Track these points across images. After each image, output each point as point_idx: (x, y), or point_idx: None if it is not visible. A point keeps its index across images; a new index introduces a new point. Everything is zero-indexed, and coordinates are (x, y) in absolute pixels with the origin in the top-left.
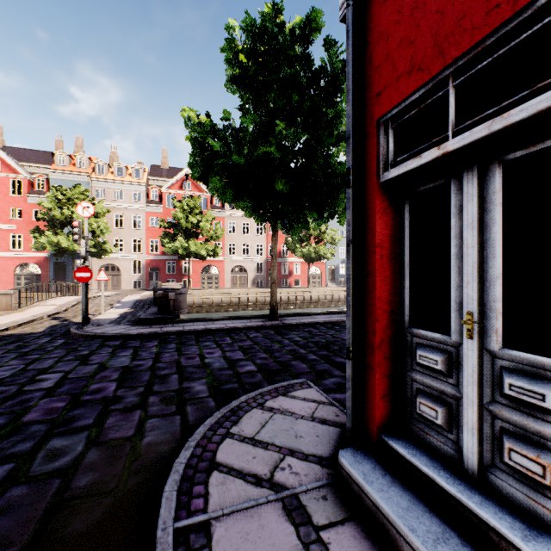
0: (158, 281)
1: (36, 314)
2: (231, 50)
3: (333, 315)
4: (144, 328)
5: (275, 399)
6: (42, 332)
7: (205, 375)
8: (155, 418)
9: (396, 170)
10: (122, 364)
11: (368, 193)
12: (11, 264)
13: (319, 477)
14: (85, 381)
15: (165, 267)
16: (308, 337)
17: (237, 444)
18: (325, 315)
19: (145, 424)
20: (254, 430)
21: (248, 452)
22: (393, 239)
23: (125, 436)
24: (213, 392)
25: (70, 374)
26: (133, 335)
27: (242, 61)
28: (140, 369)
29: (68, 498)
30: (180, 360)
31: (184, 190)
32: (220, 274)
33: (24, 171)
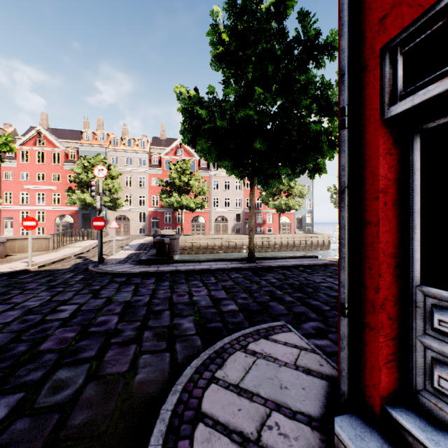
0: (157, 229)
1: (66, 254)
2: (215, 33)
3: (304, 259)
4: (144, 267)
5: (256, 341)
6: (68, 269)
7: (192, 313)
8: (147, 354)
9: (409, 100)
10: (125, 299)
11: (367, 133)
12: (53, 216)
13: (311, 443)
14: (94, 314)
15: (163, 217)
16: (283, 279)
17: (222, 392)
18: (296, 259)
19: (138, 359)
20: (238, 375)
21: (233, 402)
22: (399, 184)
23: (120, 372)
24: (200, 330)
25: (83, 306)
26: (135, 273)
27: (224, 40)
28: (139, 304)
29: (62, 438)
30: (172, 297)
31: (178, 156)
32: (206, 222)
33: (61, 146)
